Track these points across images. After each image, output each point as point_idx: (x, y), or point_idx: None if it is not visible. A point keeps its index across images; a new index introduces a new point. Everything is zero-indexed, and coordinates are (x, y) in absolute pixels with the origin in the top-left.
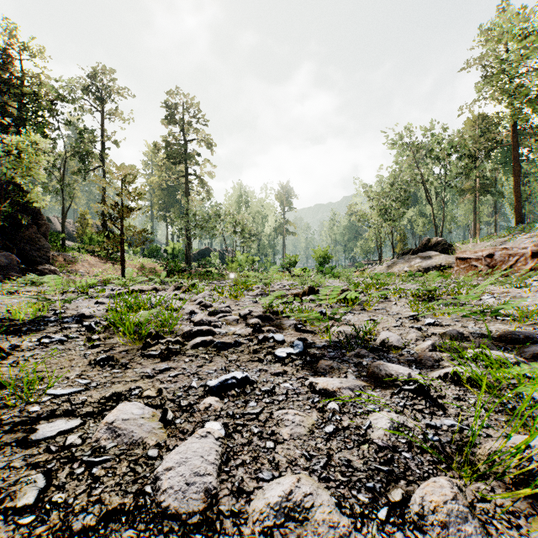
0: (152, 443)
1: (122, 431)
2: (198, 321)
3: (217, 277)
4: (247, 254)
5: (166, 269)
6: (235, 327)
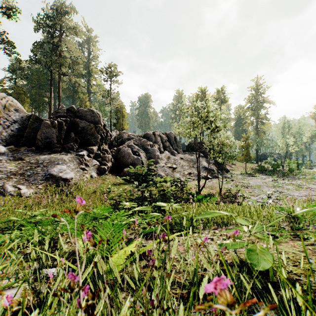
0: (315, 193)
1: (313, 193)
2: (308, 188)
3: (283, 173)
4: (293, 160)
5: (251, 167)
6: (314, 189)
